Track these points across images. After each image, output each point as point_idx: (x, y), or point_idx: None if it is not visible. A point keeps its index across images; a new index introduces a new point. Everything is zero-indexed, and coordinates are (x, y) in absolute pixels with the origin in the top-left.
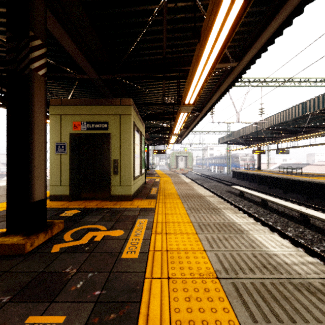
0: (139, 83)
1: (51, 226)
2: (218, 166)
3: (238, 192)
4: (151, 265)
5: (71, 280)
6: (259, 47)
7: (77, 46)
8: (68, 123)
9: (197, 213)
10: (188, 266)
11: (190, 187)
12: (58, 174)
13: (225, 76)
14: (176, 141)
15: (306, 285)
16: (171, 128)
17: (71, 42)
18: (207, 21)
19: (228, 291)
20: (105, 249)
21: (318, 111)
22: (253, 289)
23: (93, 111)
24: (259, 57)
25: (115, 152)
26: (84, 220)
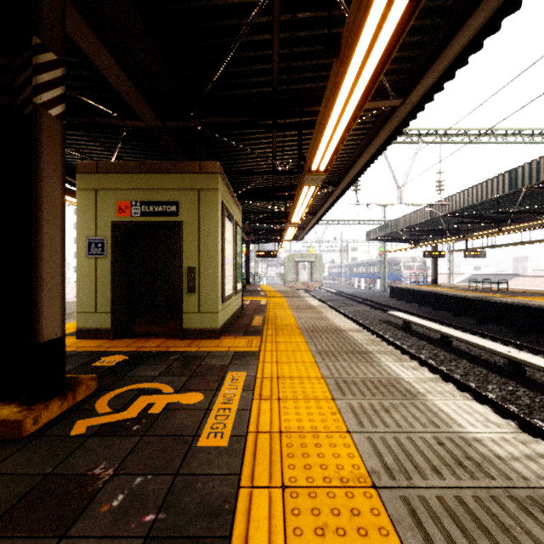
0: (233, 135)
1: (73, 386)
2: (365, 278)
3: (400, 323)
4: (251, 460)
5: (102, 490)
6: (441, 71)
7: (123, 69)
8: (108, 203)
9: (332, 360)
10: (319, 463)
11: (319, 314)
12: (91, 292)
13: (380, 124)
14: (295, 237)
15: (541, 501)
16: (287, 214)
17: (112, 62)
18: (354, 15)
19: (396, 515)
20: (169, 429)
21: (537, 185)
22: (442, 510)
23: (152, 183)
24: (440, 89)
25: (190, 254)
26: (134, 373)
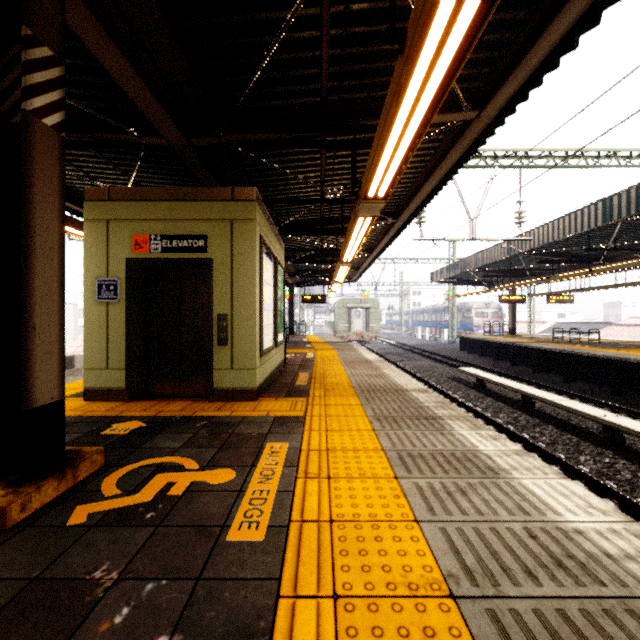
0: (273, 156)
1: (74, 462)
2: (430, 327)
3: (473, 380)
4: (293, 560)
5: (102, 601)
6: (525, 77)
7: (139, 72)
8: (123, 237)
9: (394, 427)
10: (380, 564)
11: (376, 370)
12: (101, 345)
13: (450, 142)
14: (347, 279)
15: None
16: (338, 252)
17: (125, 63)
18: None
19: (482, 636)
20: (192, 517)
21: (636, 216)
22: (541, 630)
23: (176, 213)
24: (523, 98)
25: (221, 299)
26: (152, 444)
